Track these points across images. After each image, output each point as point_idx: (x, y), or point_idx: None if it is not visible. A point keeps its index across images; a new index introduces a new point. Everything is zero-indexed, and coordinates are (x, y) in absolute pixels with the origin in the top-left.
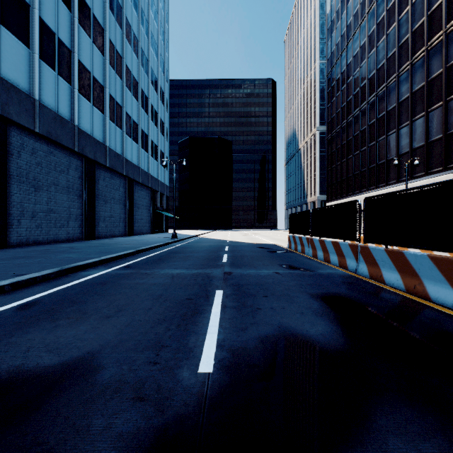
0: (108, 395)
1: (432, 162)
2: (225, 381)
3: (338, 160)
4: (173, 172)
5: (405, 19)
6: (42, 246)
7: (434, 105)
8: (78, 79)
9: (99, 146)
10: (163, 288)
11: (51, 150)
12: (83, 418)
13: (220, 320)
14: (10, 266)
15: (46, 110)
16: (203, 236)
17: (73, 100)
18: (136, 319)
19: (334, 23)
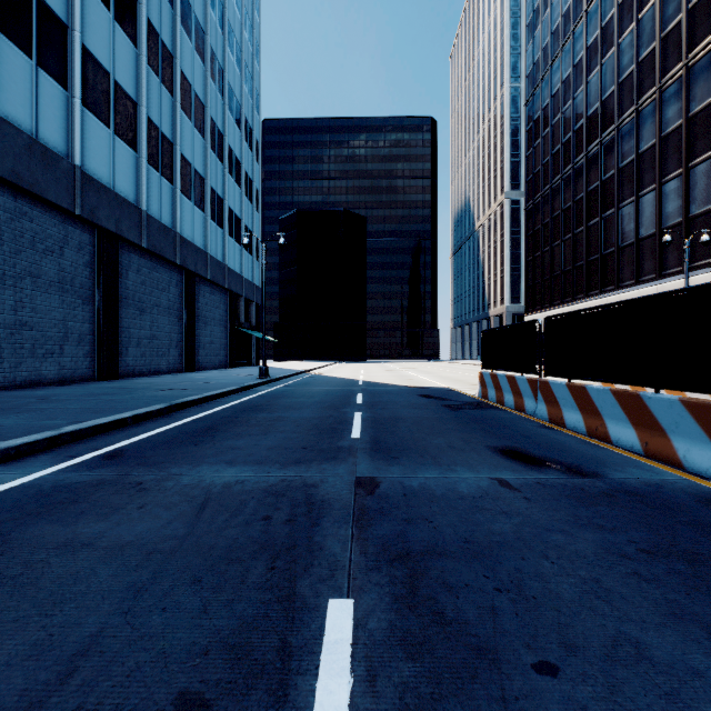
0: None
1: None
2: None
3: (546, 243)
4: (262, 257)
5: None
6: None
7: None
8: (84, 82)
9: (127, 210)
10: (133, 581)
11: (23, 209)
12: None
13: None
14: None
15: (9, 130)
16: (318, 371)
17: (73, 118)
18: None
19: (539, 14)
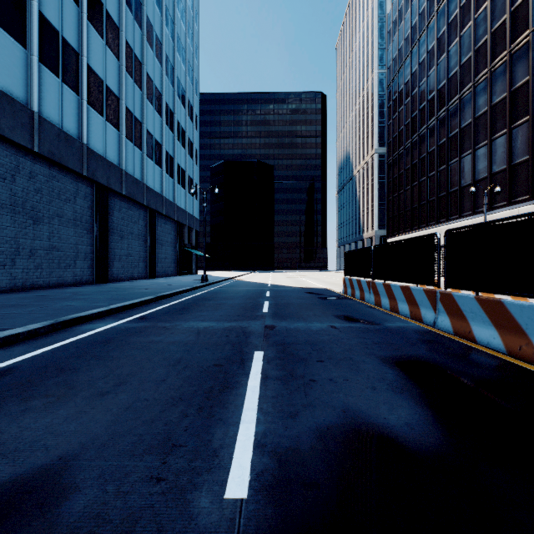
0: None
1: (517, 189)
2: (267, 518)
3: (401, 187)
4: (203, 201)
5: (482, 17)
6: (41, 291)
7: (518, 121)
8: (88, 88)
9: (113, 170)
10: (185, 349)
11: (54, 174)
12: None
13: (259, 399)
14: None
15: (47, 125)
16: (239, 278)
17: (82, 113)
18: (142, 398)
19: (396, 24)
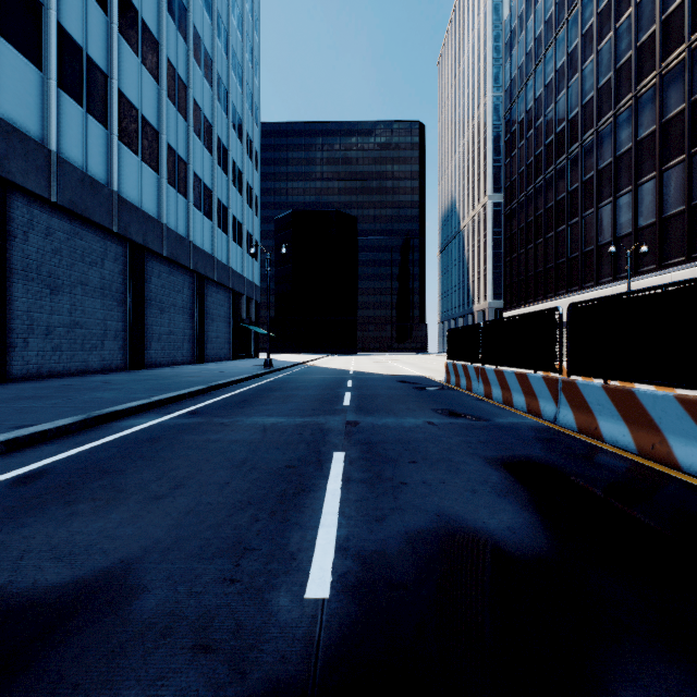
0: (150, 641)
1: (669, 249)
2: (351, 615)
3: (522, 246)
4: (267, 264)
5: (626, 27)
6: (61, 380)
7: (671, 161)
8: (119, 120)
9: (151, 225)
10: (250, 448)
11: (76, 230)
12: (105, 687)
13: (341, 503)
14: (7, 412)
15: (68, 168)
16: (313, 363)
17: (111, 152)
18: (204, 501)
19: (515, 35)
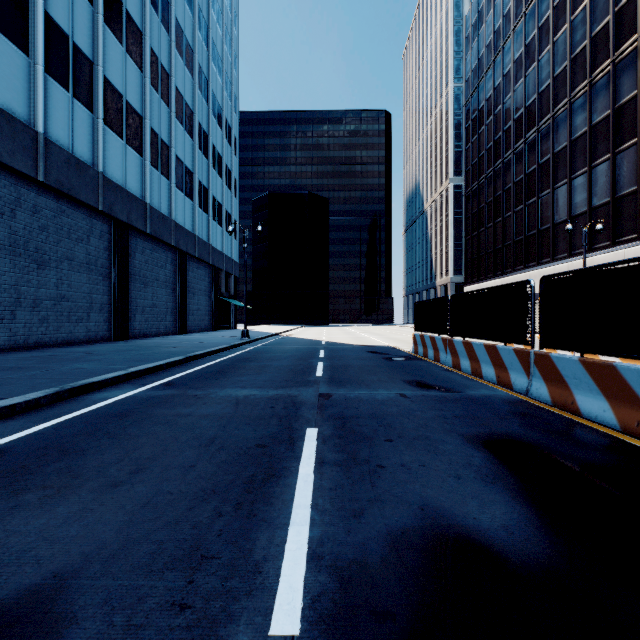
0: None
1: (622, 226)
2: None
3: (482, 225)
4: (244, 241)
5: (580, 19)
6: (47, 350)
7: (624, 144)
8: (104, 105)
9: (135, 204)
10: (220, 424)
11: (62, 208)
12: None
13: (314, 492)
14: None
15: (54, 149)
16: (287, 334)
17: (97, 135)
18: (164, 490)
19: (475, 28)
